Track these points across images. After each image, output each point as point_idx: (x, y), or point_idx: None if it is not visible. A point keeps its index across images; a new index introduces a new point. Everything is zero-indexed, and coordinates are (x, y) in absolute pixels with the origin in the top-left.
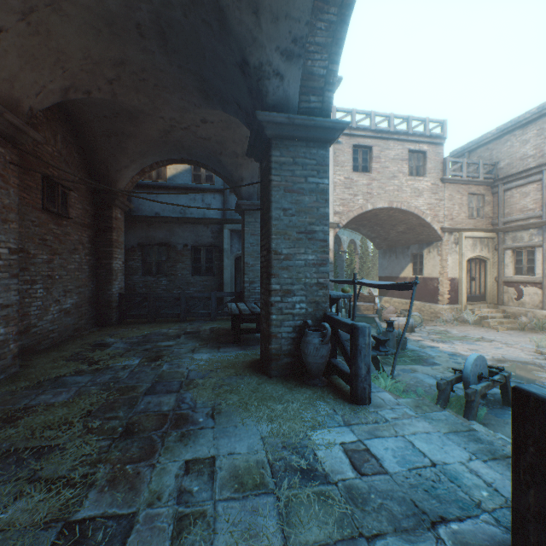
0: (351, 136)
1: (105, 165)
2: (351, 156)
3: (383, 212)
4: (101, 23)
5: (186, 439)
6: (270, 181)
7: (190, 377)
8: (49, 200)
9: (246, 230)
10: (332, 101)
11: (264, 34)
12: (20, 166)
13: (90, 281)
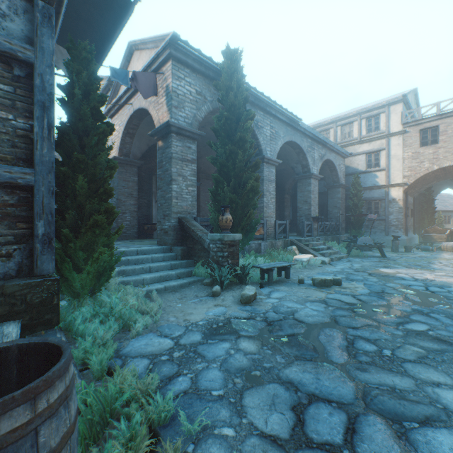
0: (418, 124)
1: (281, 182)
2: (418, 137)
3: None
4: None
5: None
6: (297, 190)
7: None
8: None
9: (328, 197)
10: (310, 168)
11: (290, 162)
12: None
13: (277, 218)
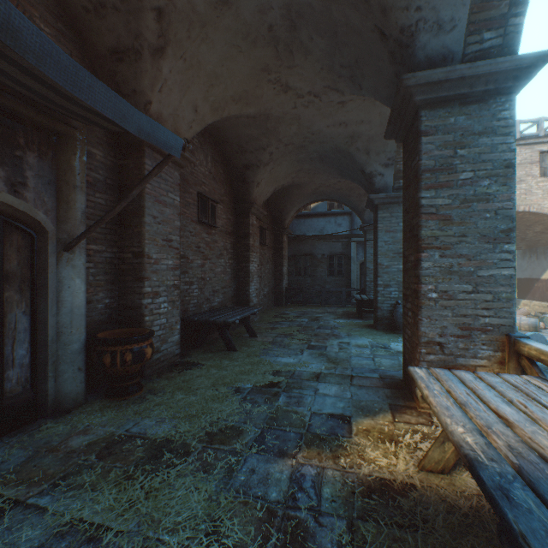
0: None
1: (280, 211)
2: None
3: None
4: (295, 162)
5: (338, 338)
6: (376, 227)
7: (335, 326)
8: (260, 237)
9: (367, 245)
10: None
11: (372, 160)
12: (261, 229)
13: (272, 279)
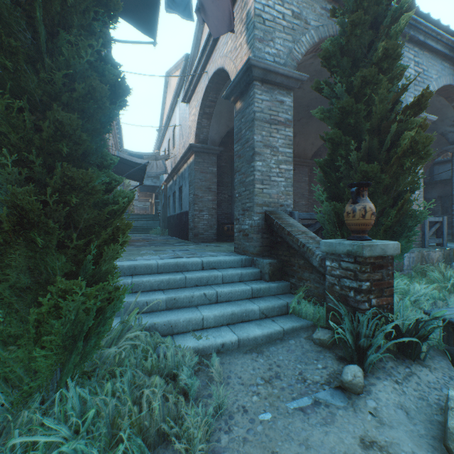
0: None
1: None
2: None
3: None
4: None
5: None
6: (451, 169)
7: None
8: None
9: None
10: None
11: (439, 125)
12: None
13: None
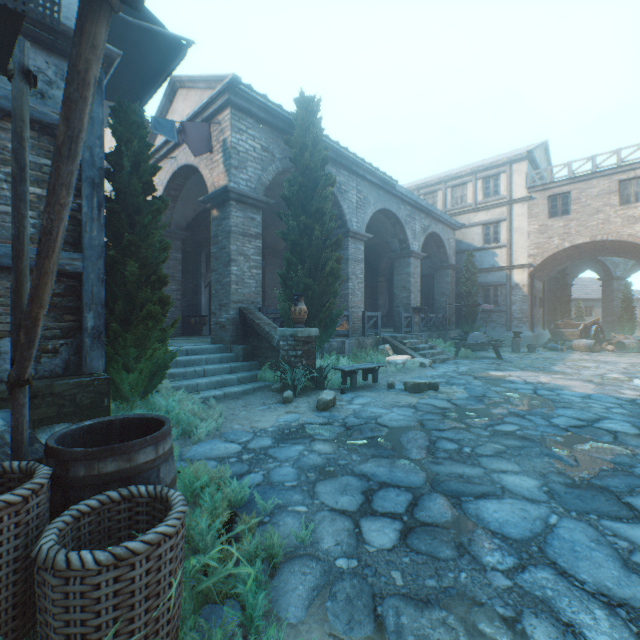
0: (546, 189)
1: (374, 261)
2: (546, 206)
3: (601, 244)
4: None
5: None
6: (393, 272)
7: None
8: None
9: (434, 281)
10: (409, 244)
11: (384, 235)
12: None
13: (369, 309)
